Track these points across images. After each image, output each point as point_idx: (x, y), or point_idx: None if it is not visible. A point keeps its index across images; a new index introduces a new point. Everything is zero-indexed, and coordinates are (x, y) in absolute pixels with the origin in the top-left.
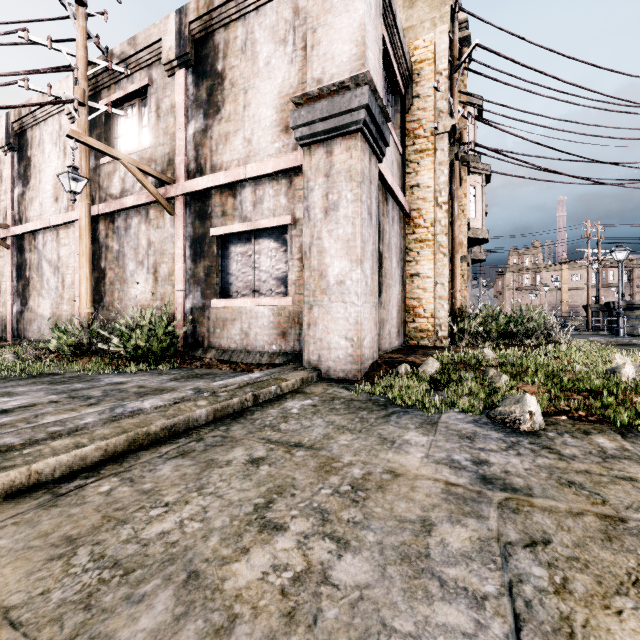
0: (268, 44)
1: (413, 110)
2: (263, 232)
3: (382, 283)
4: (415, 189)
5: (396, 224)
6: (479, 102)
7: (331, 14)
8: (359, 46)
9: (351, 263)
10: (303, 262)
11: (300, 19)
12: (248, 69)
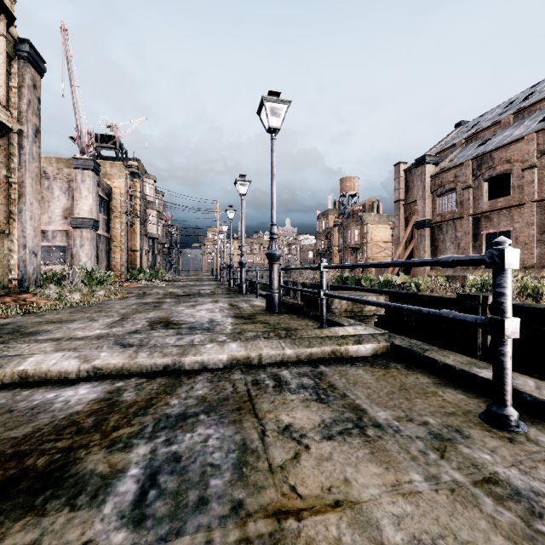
0: (59, 191)
1: (113, 202)
2: (56, 246)
3: (99, 262)
4: (113, 229)
5: (105, 242)
6: (154, 178)
7: (82, 199)
8: (90, 210)
9: (88, 259)
10: (74, 258)
11: (71, 189)
12: (50, 196)
